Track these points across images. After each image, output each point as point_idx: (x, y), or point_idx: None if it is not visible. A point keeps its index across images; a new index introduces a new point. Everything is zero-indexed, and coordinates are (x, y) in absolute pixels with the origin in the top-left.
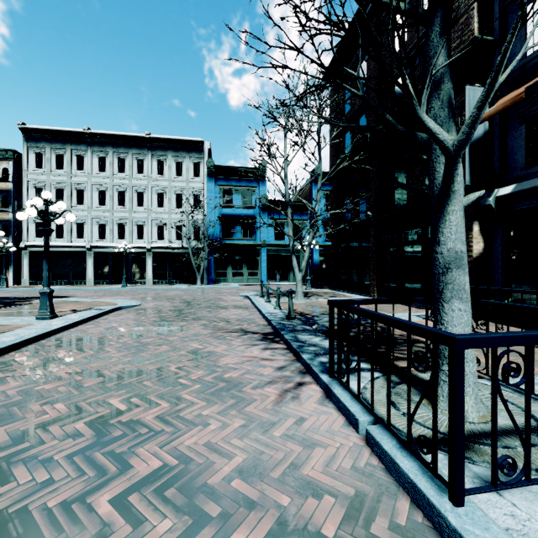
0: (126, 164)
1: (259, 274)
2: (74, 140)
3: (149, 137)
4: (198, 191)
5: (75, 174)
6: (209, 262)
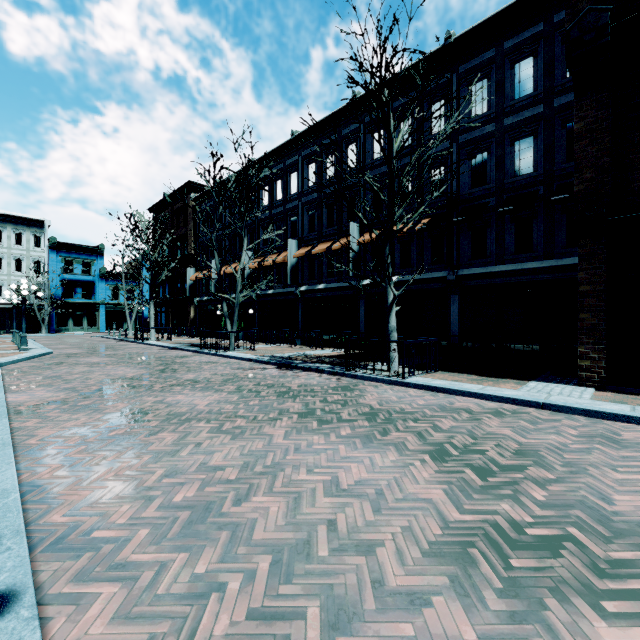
0: None
1: (98, 325)
2: None
3: None
4: (40, 259)
5: None
6: (52, 316)
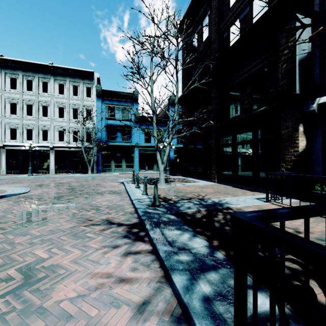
0: (33, 84)
1: (133, 166)
2: None
3: (51, 66)
4: (90, 107)
5: None
6: (98, 158)
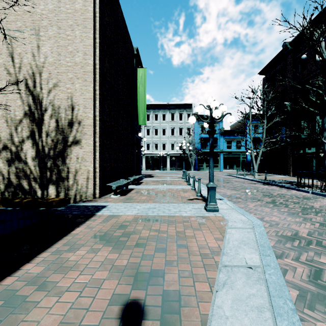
0: (158, 116)
1: (219, 166)
2: None
3: (168, 104)
4: (189, 127)
5: None
6: (195, 160)
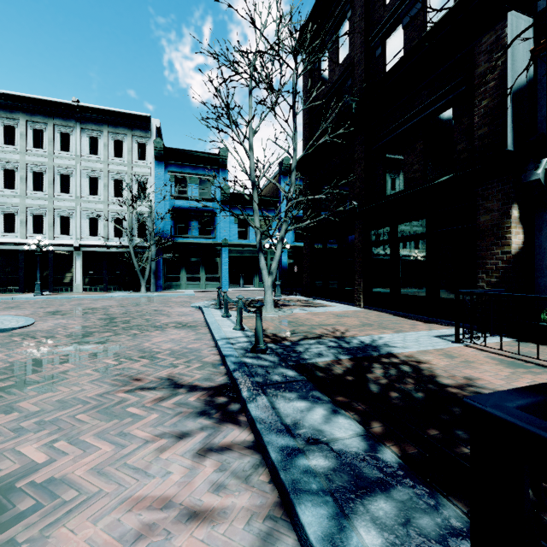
0: (45, 137)
1: (219, 278)
2: None
3: (76, 105)
4: (144, 177)
5: None
6: (158, 264)
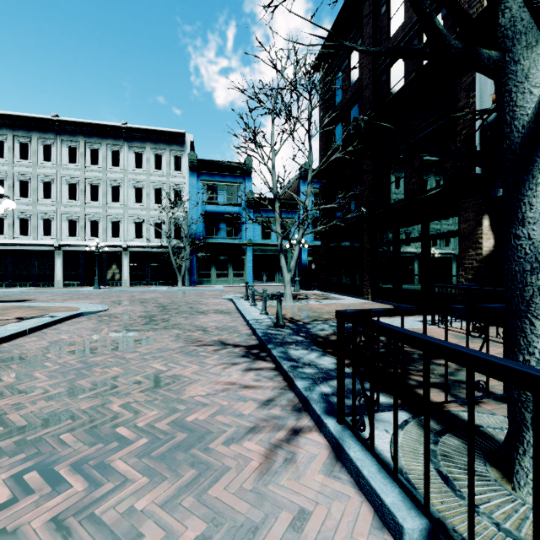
0: (100, 155)
1: (245, 275)
2: (40, 128)
3: (125, 127)
4: (180, 186)
5: (41, 165)
6: (191, 262)
